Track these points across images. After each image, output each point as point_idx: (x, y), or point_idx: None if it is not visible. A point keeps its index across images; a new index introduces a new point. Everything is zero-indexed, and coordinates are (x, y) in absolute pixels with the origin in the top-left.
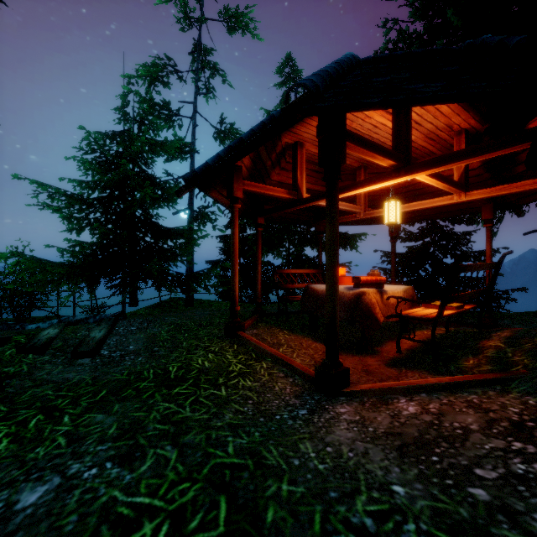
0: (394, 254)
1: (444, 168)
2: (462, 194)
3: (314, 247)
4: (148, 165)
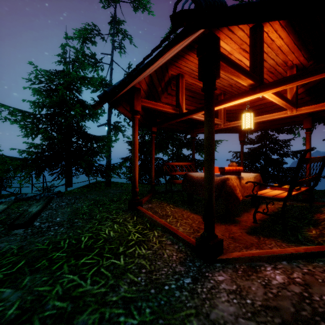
0: (242, 152)
1: (291, 85)
2: (294, 109)
3: (188, 148)
4: (79, 93)
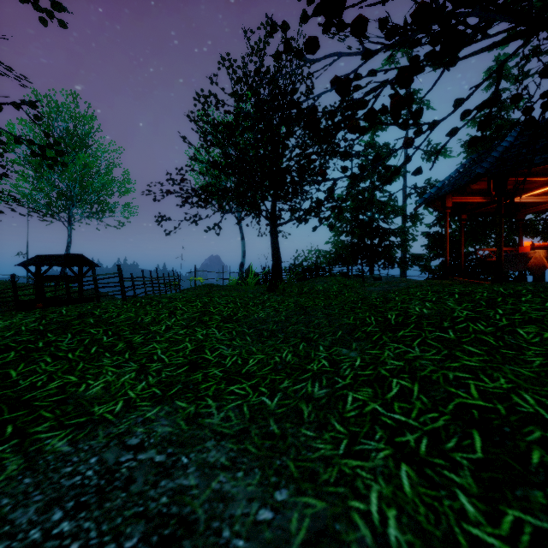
0: None
1: None
2: None
3: (527, 235)
4: (382, 192)
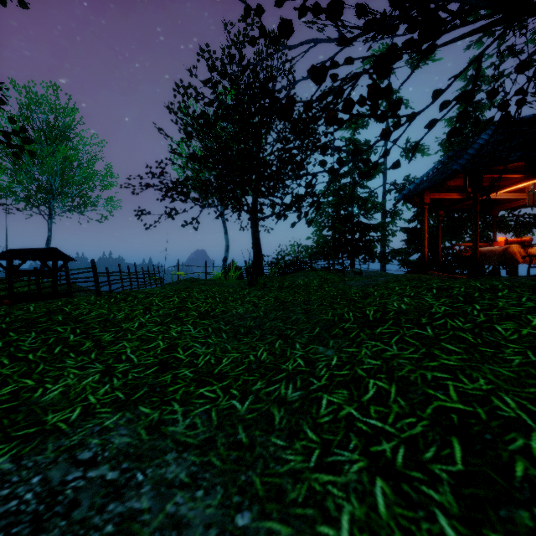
0: None
1: None
2: None
3: (500, 230)
4: (363, 188)
